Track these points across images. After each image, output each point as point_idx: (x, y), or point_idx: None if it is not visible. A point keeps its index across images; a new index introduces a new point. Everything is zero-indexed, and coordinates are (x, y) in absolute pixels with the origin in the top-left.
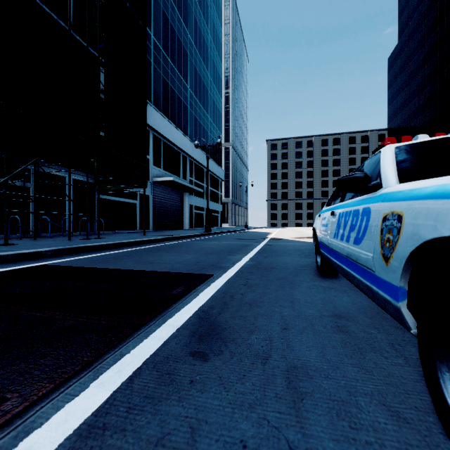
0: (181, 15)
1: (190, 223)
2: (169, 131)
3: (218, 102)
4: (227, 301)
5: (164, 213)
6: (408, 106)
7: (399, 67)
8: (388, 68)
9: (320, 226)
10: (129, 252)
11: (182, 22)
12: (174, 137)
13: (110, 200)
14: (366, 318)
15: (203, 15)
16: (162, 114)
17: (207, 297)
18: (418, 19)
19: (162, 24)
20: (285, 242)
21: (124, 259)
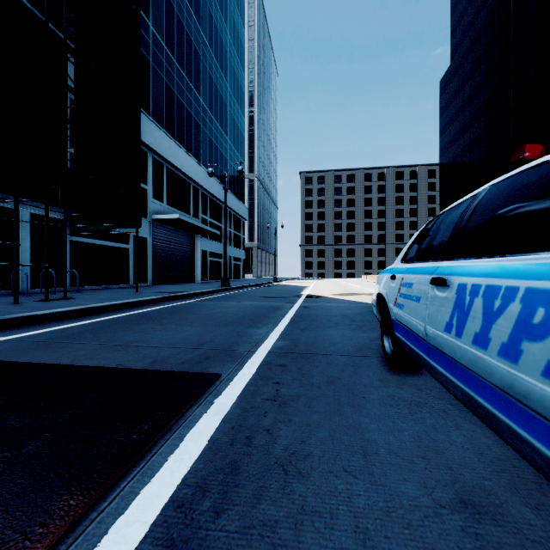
0: (192, 5)
1: (203, 275)
2: (174, 154)
3: (240, 121)
4: (238, 458)
5: (168, 261)
6: (462, 138)
7: (452, 92)
8: (440, 93)
9: (398, 295)
10: (101, 324)
11: (192, 14)
12: (181, 162)
13: (89, 244)
14: (530, 512)
15: (221, 9)
16: (164, 132)
17: (198, 447)
18: (473, 37)
19: (164, 14)
20: (326, 303)
21: (85, 338)
